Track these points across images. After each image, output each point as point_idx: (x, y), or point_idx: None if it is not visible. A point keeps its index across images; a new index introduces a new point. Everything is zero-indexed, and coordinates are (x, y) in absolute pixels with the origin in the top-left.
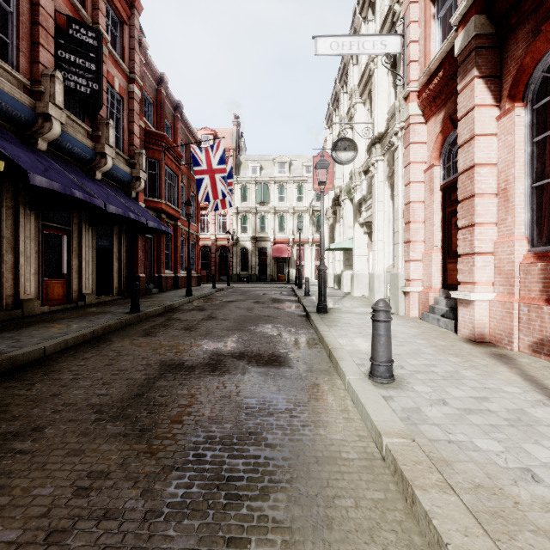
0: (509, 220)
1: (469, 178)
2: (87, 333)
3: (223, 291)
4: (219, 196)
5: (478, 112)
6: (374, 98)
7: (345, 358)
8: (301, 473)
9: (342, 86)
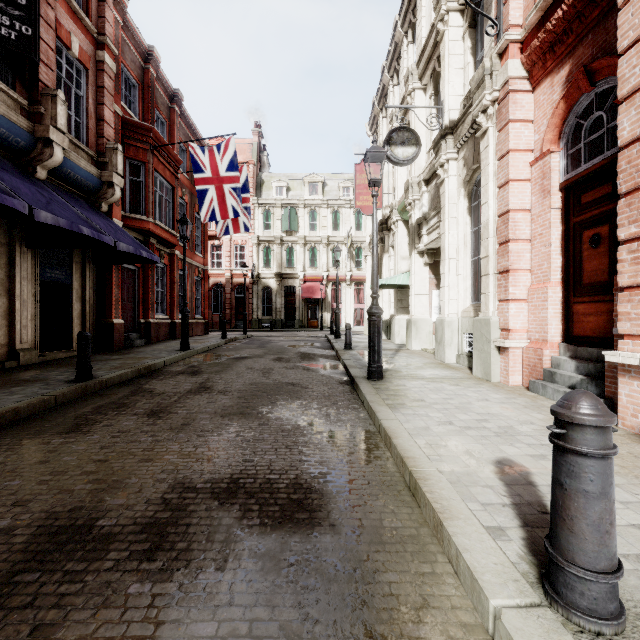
0: None
1: None
2: None
3: (236, 342)
4: (229, 214)
5: None
6: (443, 72)
7: (456, 509)
8: None
9: (391, 76)
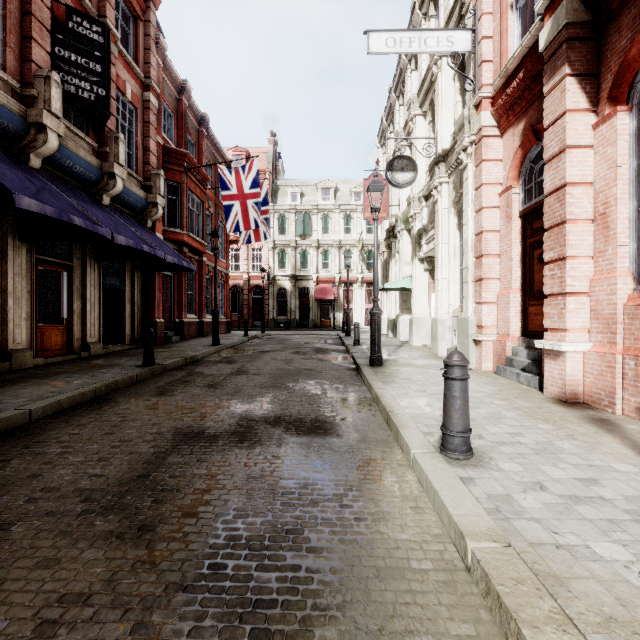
0: (609, 252)
1: (559, 200)
2: (86, 391)
3: (257, 339)
4: (252, 226)
5: (570, 118)
6: (437, 108)
7: (408, 425)
8: (357, 595)
9: (398, 96)
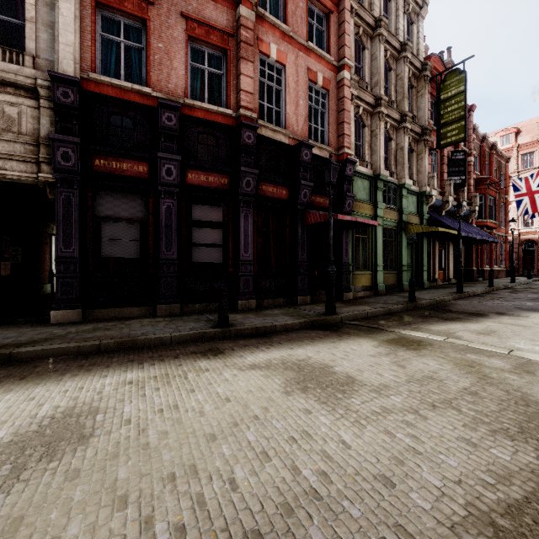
0: None
1: None
2: (484, 290)
3: None
4: (538, 210)
5: None
6: None
7: None
8: None
9: None
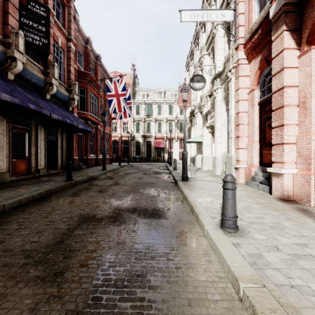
0: (307, 122)
1: (280, 95)
2: (35, 194)
3: (125, 167)
4: (122, 110)
5: (286, 52)
6: (215, 50)
7: (203, 213)
8: None
9: (195, 46)
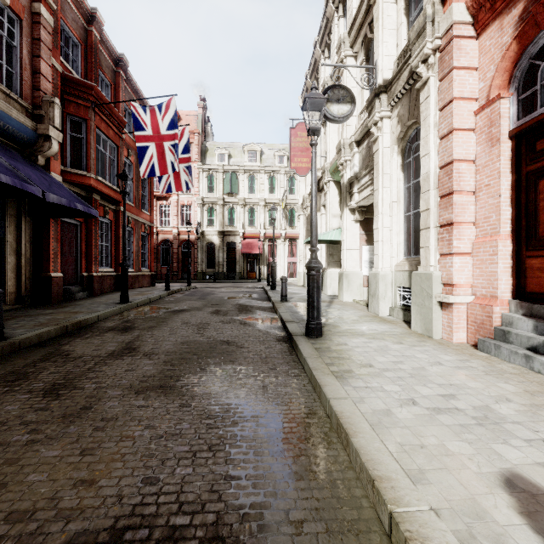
0: None
1: None
2: None
3: (179, 294)
4: (170, 171)
5: None
6: (377, 33)
7: None
8: None
9: (323, 51)
